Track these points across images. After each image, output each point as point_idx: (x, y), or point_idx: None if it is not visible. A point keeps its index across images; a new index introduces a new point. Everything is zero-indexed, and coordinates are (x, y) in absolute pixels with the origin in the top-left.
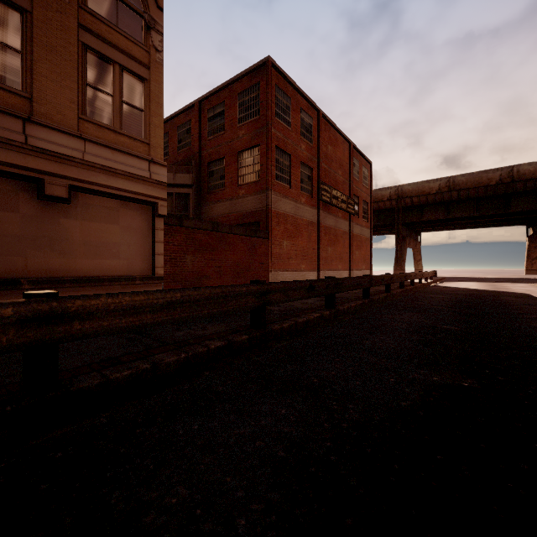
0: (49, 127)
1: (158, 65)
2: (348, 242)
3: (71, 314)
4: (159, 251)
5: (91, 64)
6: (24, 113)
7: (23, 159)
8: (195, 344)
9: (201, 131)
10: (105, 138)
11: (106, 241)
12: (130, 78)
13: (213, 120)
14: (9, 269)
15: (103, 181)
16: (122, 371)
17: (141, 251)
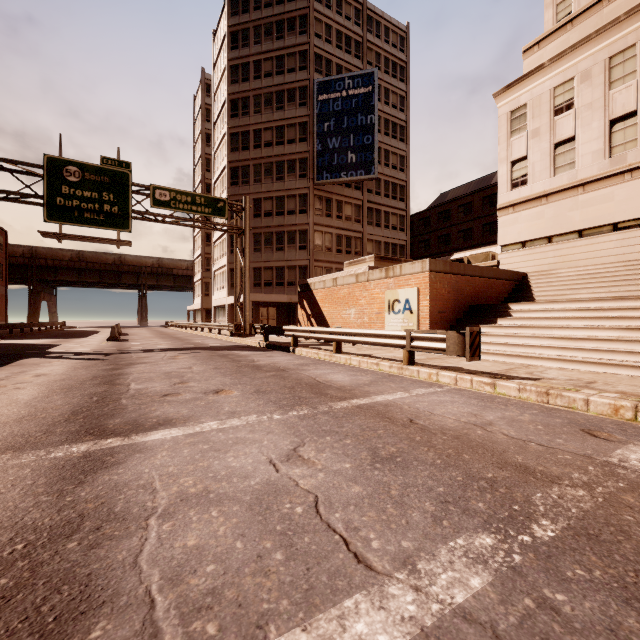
0: None
1: None
2: None
3: None
4: None
5: None
6: None
7: None
8: None
9: None
10: None
11: None
12: None
13: None
14: None
15: None
16: None
17: None
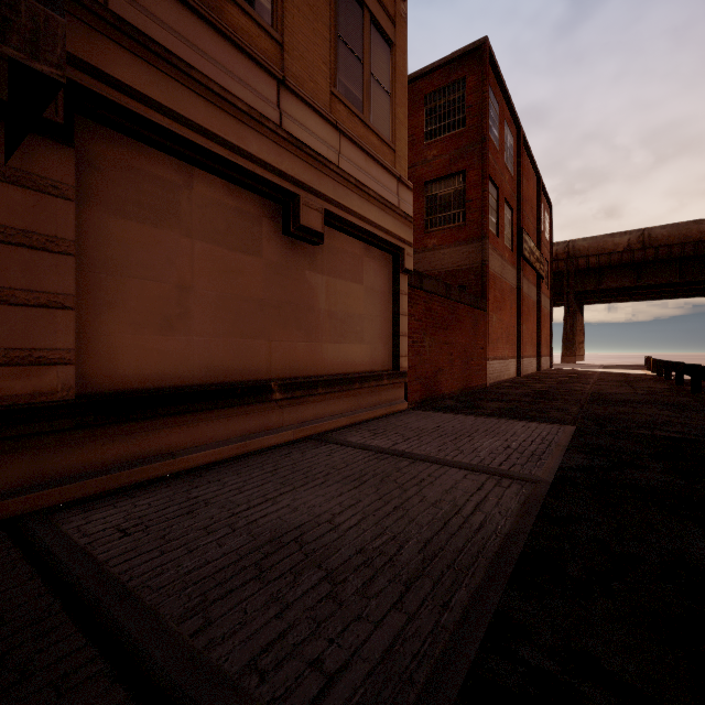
0: (304, 100)
1: (402, 21)
2: (536, 317)
3: None
4: (403, 329)
5: None
6: (278, 69)
7: (277, 154)
8: None
9: None
10: (355, 132)
11: (350, 312)
12: (378, 36)
13: None
14: (250, 363)
15: (357, 207)
16: None
17: (382, 329)
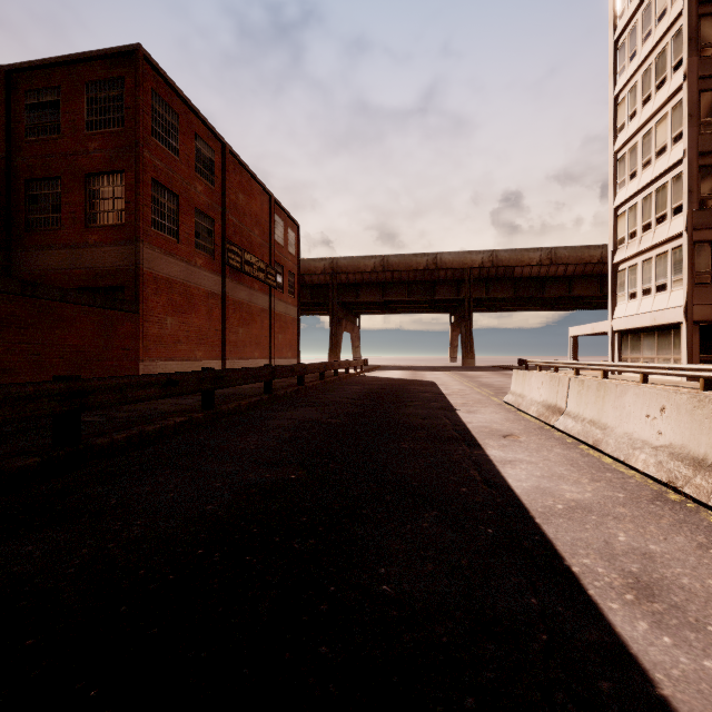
0: None
1: None
2: (268, 322)
3: None
4: None
5: None
6: None
7: None
8: None
9: (12, 123)
10: None
11: None
12: None
13: (37, 111)
14: None
15: None
16: None
17: None
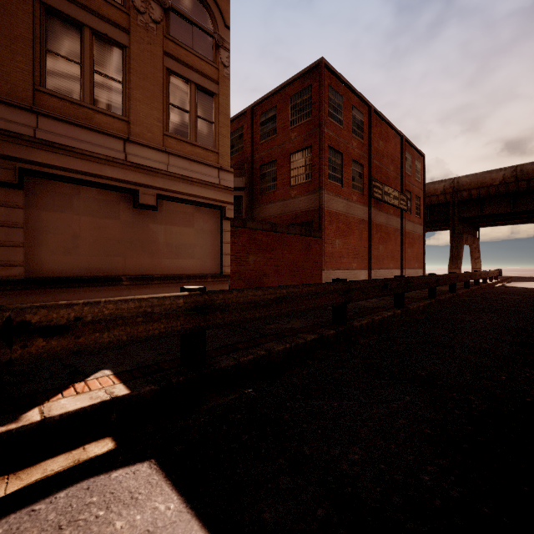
0: (142, 144)
1: (225, 79)
2: (400, 239)
3: (216, 305)
4: (226, 251)
5: (173, 85)
6: (125, 135)
7: (124, 173)
8: (291, 336)
9: (253, 136)
10: (183, 150)
11: (183, 242)
12: (203, 94)
13: (265, 124)
14: (113, 268)
15: (182, 189)
16: (247, 355)
17: (211, 251)
